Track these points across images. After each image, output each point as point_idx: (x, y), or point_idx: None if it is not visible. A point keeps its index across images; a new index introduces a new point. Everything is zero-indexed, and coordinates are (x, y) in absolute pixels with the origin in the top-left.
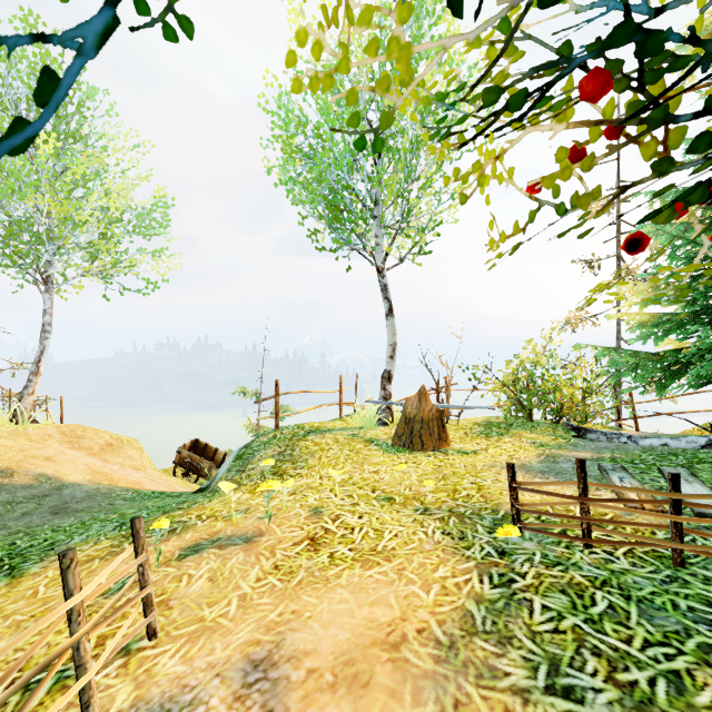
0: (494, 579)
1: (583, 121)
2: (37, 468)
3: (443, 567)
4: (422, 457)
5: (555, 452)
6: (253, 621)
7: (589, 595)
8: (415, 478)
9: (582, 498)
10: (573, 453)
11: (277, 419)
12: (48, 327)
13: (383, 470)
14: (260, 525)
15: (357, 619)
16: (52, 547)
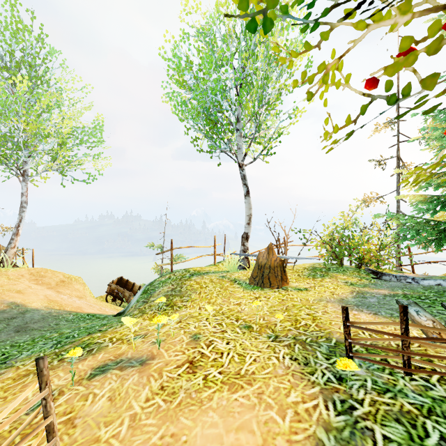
0: (337, 405)
1: (429, 11)
2: (10, 298)
3: (294, 392)
4: (270, 293)
5: (362, 289)
6: (138, 443)
7: (420, 425)
8: (266, 310)
9: (404, 337)
10: (375, 290)
11: (172, 265)
12: (24, 204)
13: (243, 302)
14: (153, 350)
15: (225, 445)
16: (5, 361)
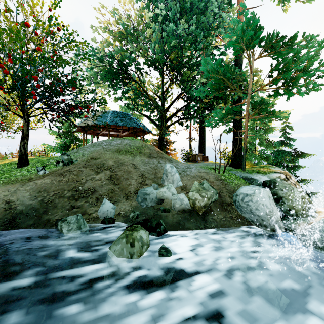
0: None
1: None
2: None
3: None
4: None
5: None
6: None
7: None
8: None
9: None
10: None
11: None
12: None
13: None
14: None
15: None
16: None
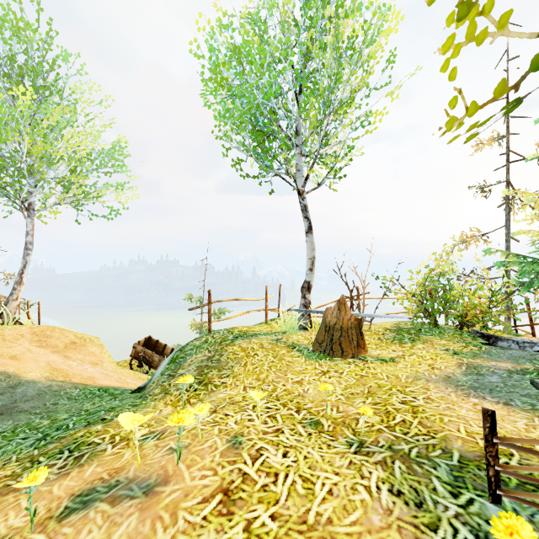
0: None
1: None
2: None
3: None
4: (343, 365)
5: (473, 361)
6: None
7: None
8: (340, 393)
9: None
10: (492, 363)
11: (209, 325)
12: (30, 245)
13: (306, 379)
14: (168, 465)
15: None
16: None
